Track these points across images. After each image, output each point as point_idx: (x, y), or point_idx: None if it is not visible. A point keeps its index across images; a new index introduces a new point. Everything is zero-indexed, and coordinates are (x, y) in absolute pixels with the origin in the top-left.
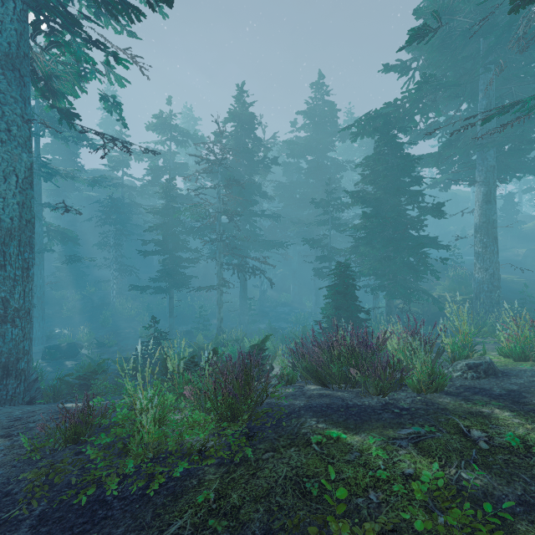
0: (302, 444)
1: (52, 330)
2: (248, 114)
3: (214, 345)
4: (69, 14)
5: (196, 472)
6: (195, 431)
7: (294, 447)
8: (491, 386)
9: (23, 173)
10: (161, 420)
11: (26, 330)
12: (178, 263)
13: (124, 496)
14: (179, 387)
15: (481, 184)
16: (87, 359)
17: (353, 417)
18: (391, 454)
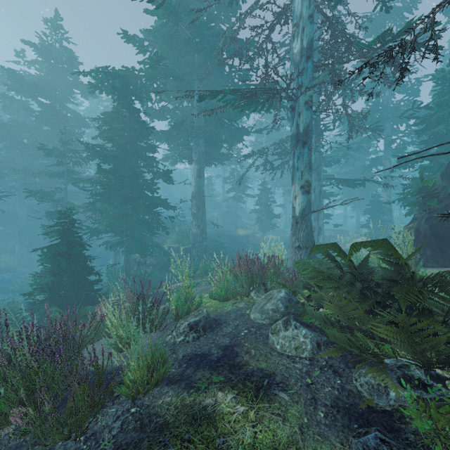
0: None
1: None
2: None
3: None
4: None
5: None
6: None
7: None
8: (209, 347)
9: None
10: None
11: None
12: None
13: None
14: None
15: (196, 163)
16: None
17: None
18: None
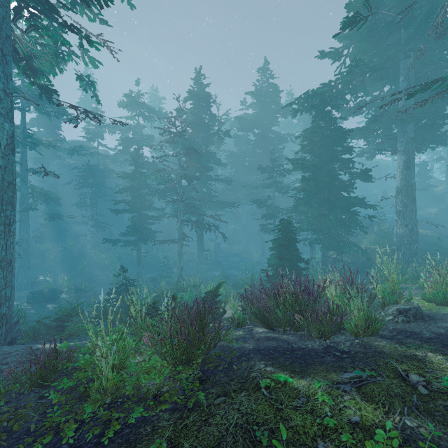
0: (251, 388)
1: (36, 277)
2: (205, 94)
3: (175, 290)
4: (47, 1)
5: (150, 418)
6: (152, 375)
7: (244, 392)
8: (420, 330)
9: (5, 140)
10: (121, 364)
11: (7, 279)
12: (145, 220)
13: (80, 444)
14: (141, 330)
15: (402, 153)
16: (66, 303)
17: (298, 360)
18: (336, 400)
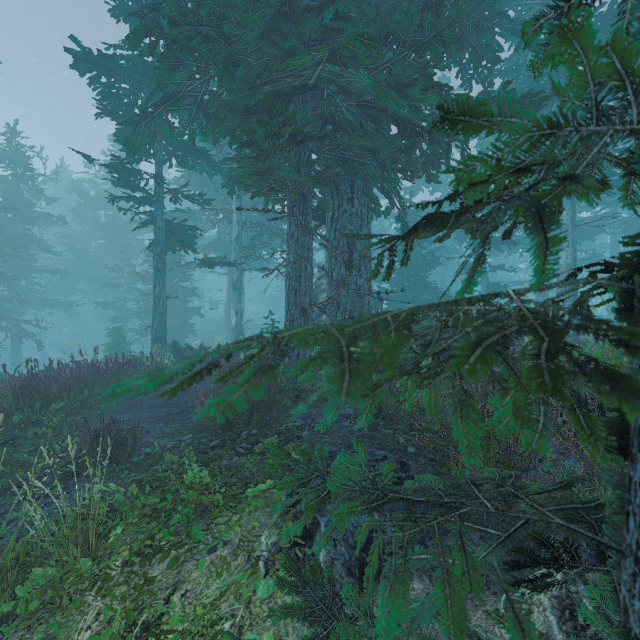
0: None
1: None
2: (25, 163)
3: None
4: None
5: None
6: None
7: None
8: None
9: None
10: None
11: None
12: None
13: None
14: None
15: (228, 275)
16: None
17: None
18: None
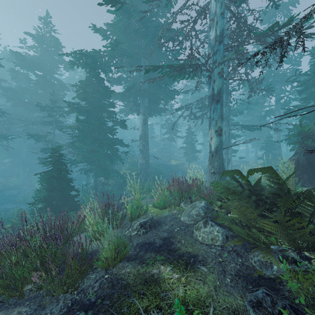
0: None
1: None
2: None
3: None
4: None
5: None
6: None
7: None
8: (154, 238)
9: None
10: None
11: None
12: None
13: None
14: None
15: (142, 114)
16: None
17: None
18: None
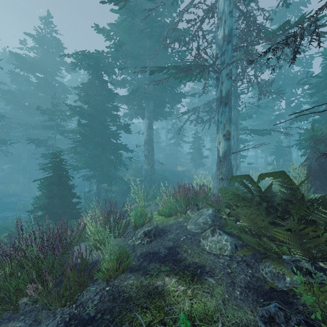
0: None
1: None
2: None
3: None
4: None
5: None
6: None
7: None
8: (159, 248)
9: None
10: None
11: None
12: None
13: None
14: None
15: (147, 118)
16: None
17: None
18: None
